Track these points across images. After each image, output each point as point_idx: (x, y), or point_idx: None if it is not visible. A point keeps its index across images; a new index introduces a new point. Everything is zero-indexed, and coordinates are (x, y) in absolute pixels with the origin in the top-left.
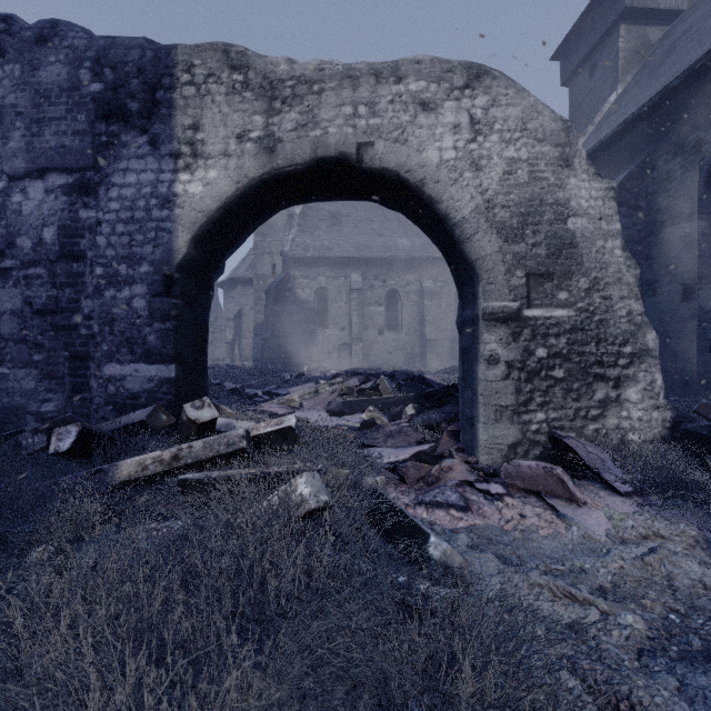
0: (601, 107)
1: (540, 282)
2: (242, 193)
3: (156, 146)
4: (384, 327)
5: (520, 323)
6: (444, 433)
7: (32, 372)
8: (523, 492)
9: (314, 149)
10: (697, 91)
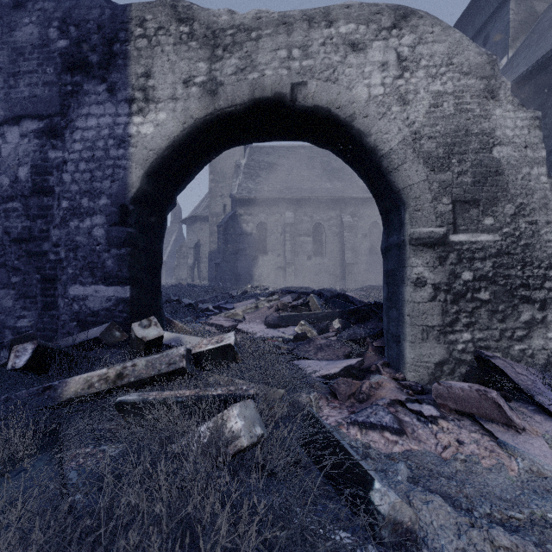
0: None
1: (466, 209)
2: (188, 133)
3: (113, 92)
4: (312, 253)
5: (446, 248)
6: (370, 348)
7: (10, 292)
8: (455, 413)
9: (252, 90)
10: None
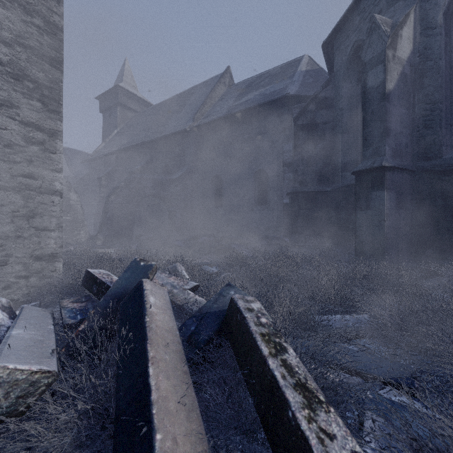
0: (112, 133)
1: (64, 212)
2: None
3: None
4: None
5: None
6: None
7: None
8: None
9: None
10: (126, 154)
